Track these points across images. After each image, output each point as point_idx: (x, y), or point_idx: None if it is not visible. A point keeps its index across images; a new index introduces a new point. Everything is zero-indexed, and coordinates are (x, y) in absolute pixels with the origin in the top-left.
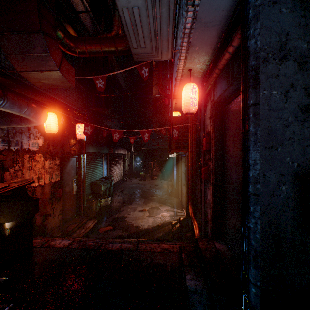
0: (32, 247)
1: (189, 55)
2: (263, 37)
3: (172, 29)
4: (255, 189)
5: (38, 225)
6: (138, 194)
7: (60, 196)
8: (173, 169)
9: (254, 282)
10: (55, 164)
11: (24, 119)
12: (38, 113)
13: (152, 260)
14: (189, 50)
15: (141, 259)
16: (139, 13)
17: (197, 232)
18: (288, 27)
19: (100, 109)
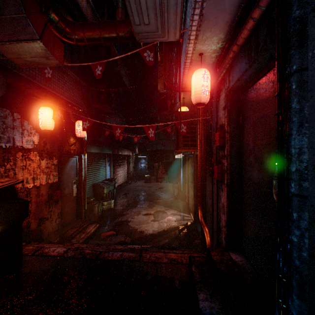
0: (21, 256)
1: (200, 34)
2: None
3: None
4: (300, 188)
5: (33, 230)
6: (142, 197)
7: (58, 199)
8: (179, 171)
9: None
10: (52, 164)
11: None
12: None
13: (157, 273)
14: (200, 26)
15: (144, 272)
16: None
17: (209, 240)
18: None
19: (102, 106)
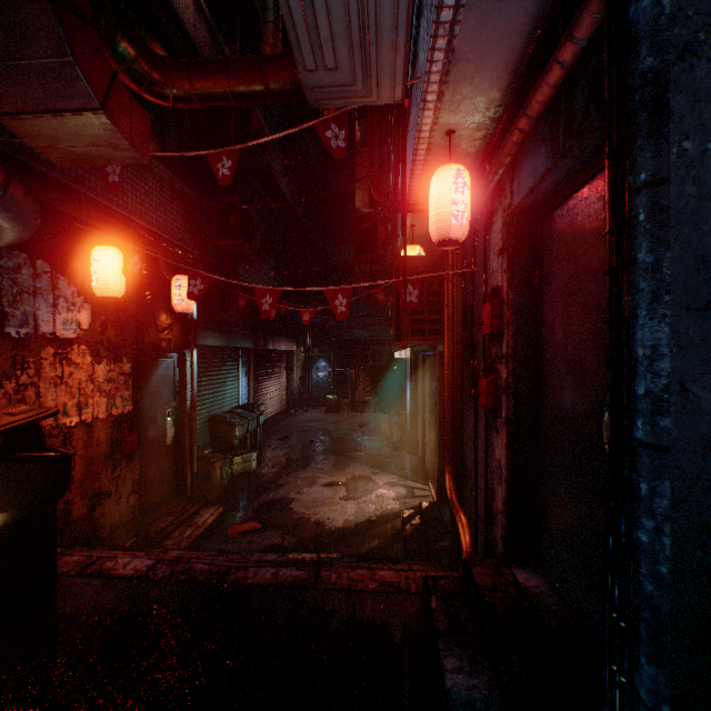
0: (54, 577)
1: (448, 90)
2: None
3: (407, 10)
4: (654, 430)
5: (78, 519)
6: (321, 445)
7: (134, 450)
8: (404, 388)
9: (652, 702)
10: (121, 373)
11: None
12: None
13: (355, 614)
14: (449, 73)
15: (326, 611)
16: None
17: (468, 542)
18: None
19: (231, 243)
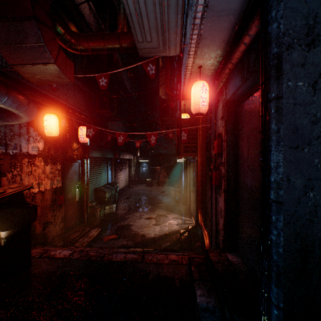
0: (30, 258)
1: (199, 50)
2: (287, 19)
3: (181, 19)
4: (277, 195)
5: (38, 234)
6: (144, 201)
7: (62, 203)
8: (181, 175)
9: (276, 303)
10: (56, 169)
11: (11, 114)
12: (23, 105)
13: (159, 273)
14: (199, 43)
15: (147, 272)
16: (144, 0)
17: (208, 242)
18: (316, 8)
19: (104, 112)
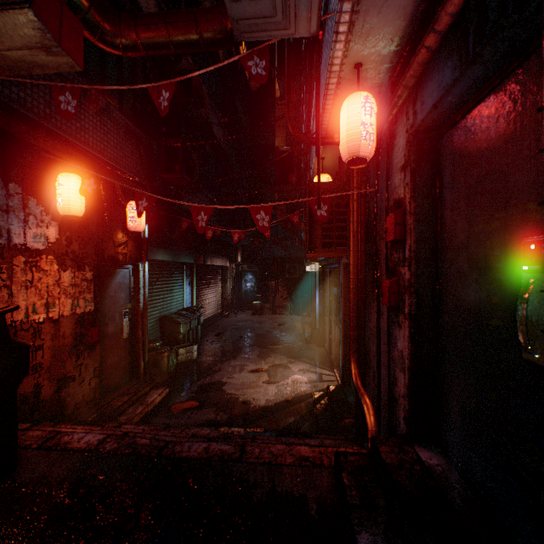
0: (15, 451)
1: (358, 21)
2: None
3: None
4: None
5: (46, 399)
6: (248, 340)
7: (95, 343)
8: (313, 295)
9: None
10: (84, 280)
11: None
12: None
13: (275, 486)
14: (360, 1)
15: (249, 483)
16: None
17: (373, 422)
18: None
19: (175, 177)
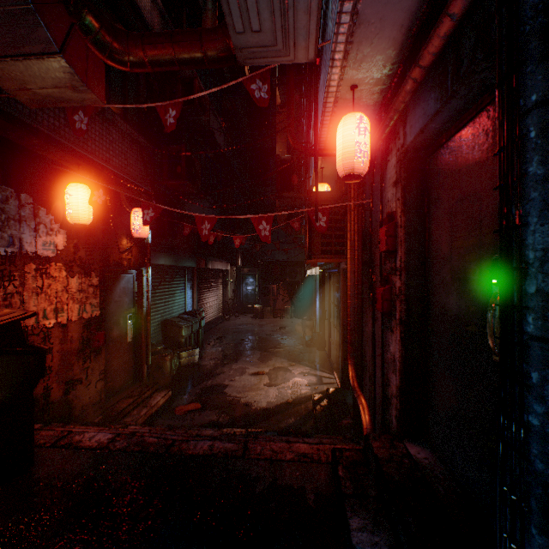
0: (32, 448)
1: (352, 50)
2: None
3: None
4: (545, 325)
5: (55, 401)
6: (249, 343)
7: (101, 346)
8: (314, 298)
9: None
10: (90, 285)
11: None
12: None
13: (276, 480)
14: (353, 34)
15: (252, 477)
16: None
17: (368, 420)
18: None
19: (178, 184)
